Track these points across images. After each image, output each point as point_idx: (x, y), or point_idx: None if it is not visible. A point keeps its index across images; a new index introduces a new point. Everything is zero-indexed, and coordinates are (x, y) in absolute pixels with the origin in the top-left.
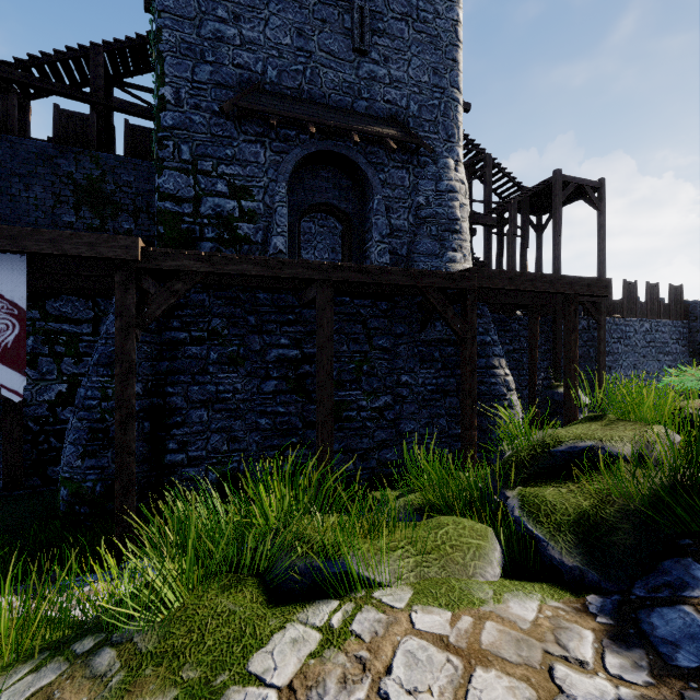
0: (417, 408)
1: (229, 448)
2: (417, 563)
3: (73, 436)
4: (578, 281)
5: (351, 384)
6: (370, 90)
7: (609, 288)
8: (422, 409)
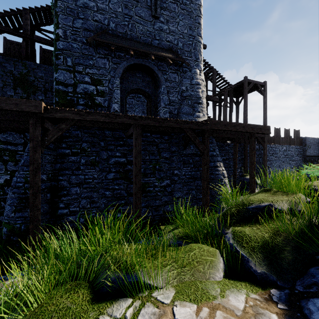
0: (181, 186)
1: (90, 206)
2: (178, 273)
3: (10, 201)
4: (255, 126)
5: (150, 175)
6: (159, 35)
7: (269, 130)
8: (184, 186)
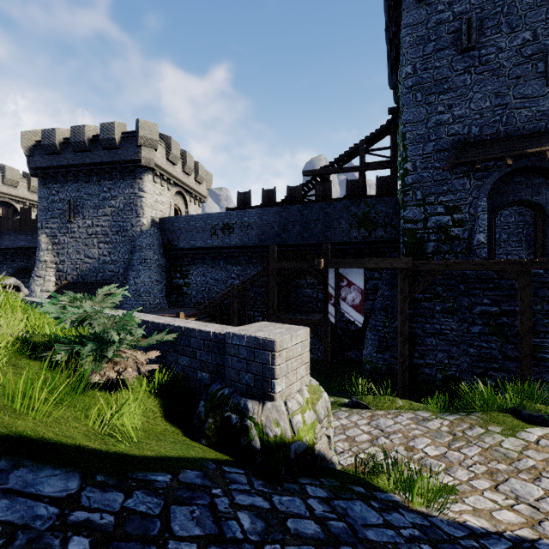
0: None
1: (448, 362)
2: None
3: (371, 342)
4: None
5: (545, 334)
6: None
7: None
8: None
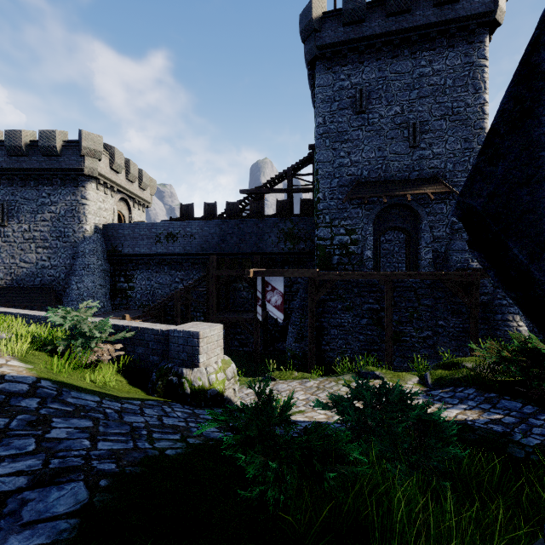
0: (448, 340)
1: (346, 347)
2: (391, 377)
3: (291, 335)
4: None
5: (406, 323)
6: (419, 165)
7: None
8: (452, 341)
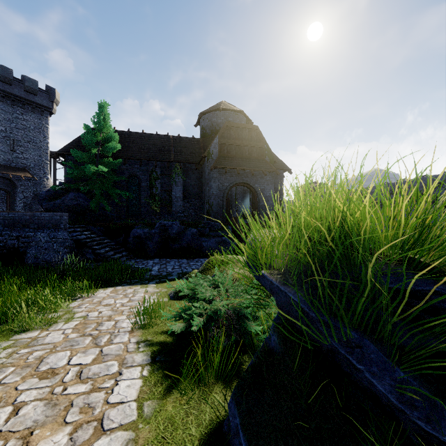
0: None
1: None
2: None
3: None
4: None
5: None
6: (17, 160)
7: None
8: None
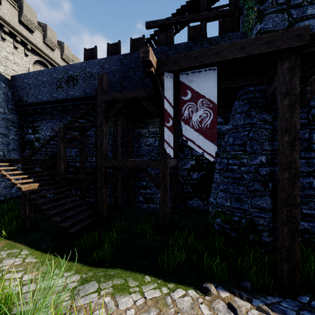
0: None
1: None
2: None
3: (223, 187)
4: None
5: None
6: None
7: None
8: None
